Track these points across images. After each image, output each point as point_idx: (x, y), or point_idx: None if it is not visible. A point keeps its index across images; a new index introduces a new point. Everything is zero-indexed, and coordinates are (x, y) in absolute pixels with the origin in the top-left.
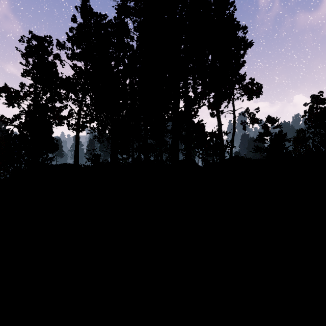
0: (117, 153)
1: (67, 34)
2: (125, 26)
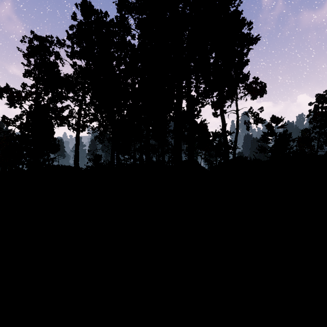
0: (119, 153)
1: (67, 32)
2: (126, 21)
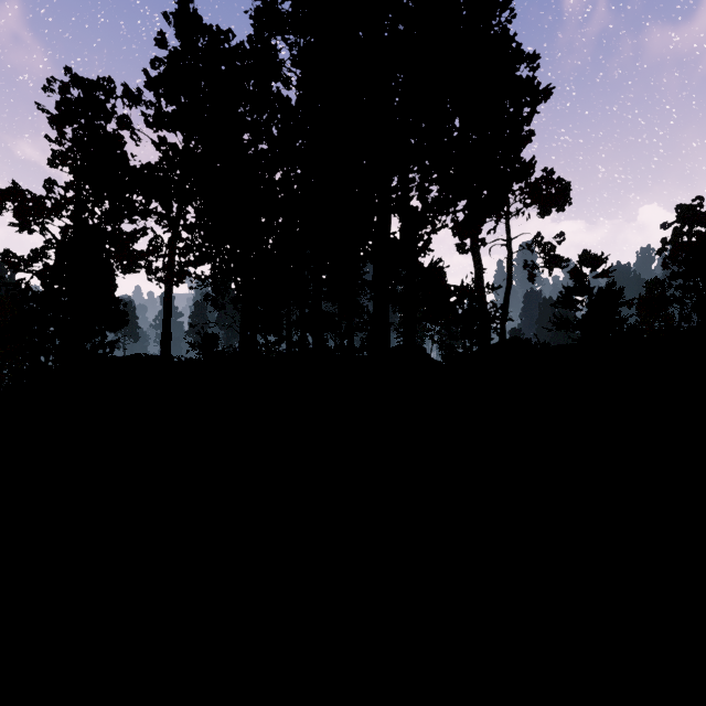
0: (256, 331)
1: (146, 74)
2: (272, 53)
